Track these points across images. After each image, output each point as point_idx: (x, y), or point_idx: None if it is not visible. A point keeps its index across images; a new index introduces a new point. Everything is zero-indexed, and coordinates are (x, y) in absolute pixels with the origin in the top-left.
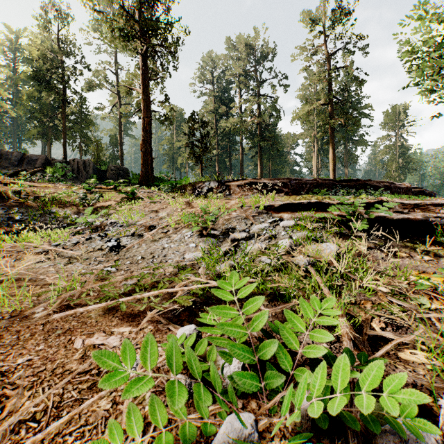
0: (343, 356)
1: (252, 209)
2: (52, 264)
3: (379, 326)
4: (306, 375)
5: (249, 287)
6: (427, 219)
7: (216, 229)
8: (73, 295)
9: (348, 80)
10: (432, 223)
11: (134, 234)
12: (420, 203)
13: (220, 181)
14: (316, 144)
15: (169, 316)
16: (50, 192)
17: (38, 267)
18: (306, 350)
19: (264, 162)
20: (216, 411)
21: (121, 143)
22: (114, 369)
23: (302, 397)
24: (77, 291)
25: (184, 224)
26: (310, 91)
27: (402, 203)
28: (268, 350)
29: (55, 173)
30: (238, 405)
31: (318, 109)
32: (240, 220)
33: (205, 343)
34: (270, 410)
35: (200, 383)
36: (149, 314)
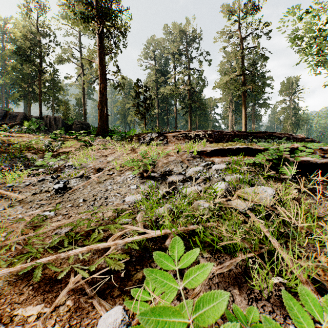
0: None
1: (187, 154)
2: None
3: None
4: None
5: (201, 269)
6: None
7: (156, 171)
8: None
9: (255, 59)
10: None
11: (83, 176)
12: None
13: (160, 132)
14: (231, 106)
15: (98, 279)
16: (23, 140)
17: None
18: None
19: (193, 119)
20: None
21: (84, 104)
22: None
23: None
24: None
25: (128, 167)
26: (227, 67)
27: (321, 149)
28: None
29: (31, 126)
30: None
31: (233, 79)
32: (176, 163)
33: None
34: None
35: None
36: (71, 282)
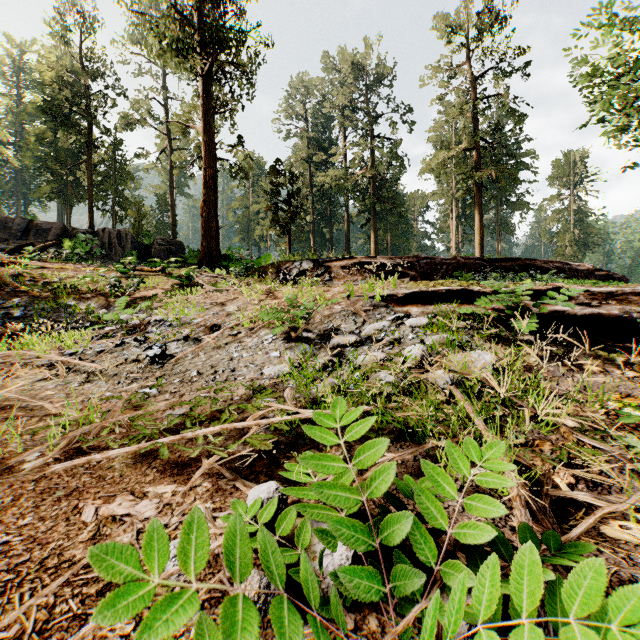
0: (529, 548)
1: (364, 301)
2: (61, 383)
3: (566, 481)
4: (464, 578)
5: (363, 423)
6: (627, 315)
7: (311, 330)
8: (88, 433)
9: (501, 116)
10: (634, 320)
11: (189, 337)
12: (615, 291)
13: (317, 260)
14: (455, 208)
15: (237, 465)
16: (67, 276)
17: (39, 388)
18: (461, 531)
19: (380, 234)
20: (310, 637)
21: (172, 206)
22: (128, 579)
23: (459, 618)
24: (93, 427)
25: (263, 323)
26: (446, 132)
27: (588, 291)
28: (396, 530)
29: (76, 248)
30: (348, 623)
31: (458, 157)
32: (346, 316)
33: (292, 514)
34: (402, 633)
35: (282, 595)
36: (205, 463)
